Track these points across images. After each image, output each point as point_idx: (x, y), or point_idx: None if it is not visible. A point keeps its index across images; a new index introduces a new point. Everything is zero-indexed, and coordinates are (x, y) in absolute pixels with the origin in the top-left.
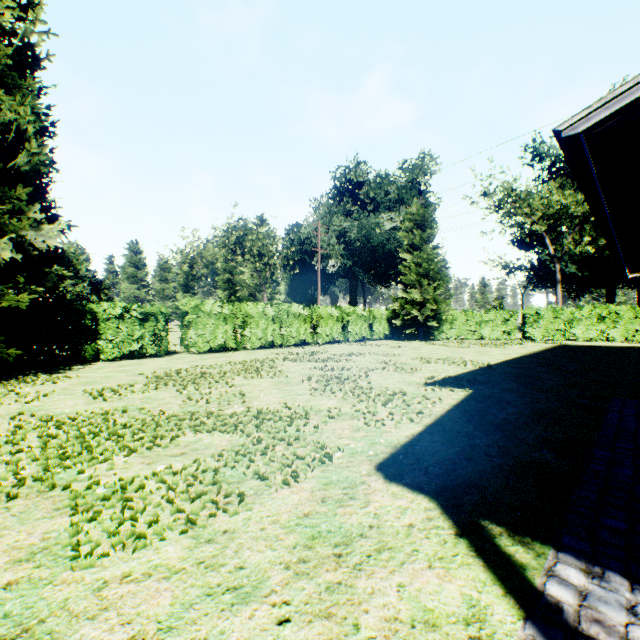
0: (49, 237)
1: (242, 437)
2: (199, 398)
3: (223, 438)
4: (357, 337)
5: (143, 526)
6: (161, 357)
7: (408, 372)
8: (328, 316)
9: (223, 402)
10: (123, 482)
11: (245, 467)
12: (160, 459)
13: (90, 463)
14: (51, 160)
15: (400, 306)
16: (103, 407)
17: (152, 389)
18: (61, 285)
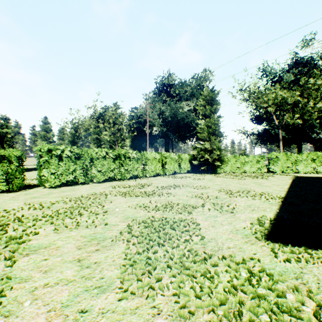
0: None
1: None
2: None
3: None
4: (171, 172)
5: None
6: (15, 192)
7: (229, 212)
8: (153, 158)
9: None
10: None
11: None
12: None
13: None
14: None
15: (197, 152)
16: None
17: None
18: None
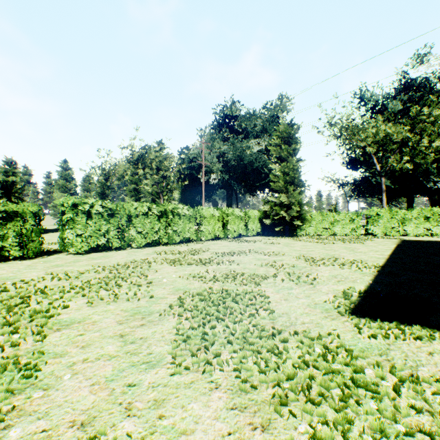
0: None
1: None
2: None
3: None
4: (235, 234)
5: None
6: (31, 259)
7: (308, 283)
8: (210, 216)
9: None
10: None
11: None
12: None
13: None
14: None
15: (270, 208)
16: None
17: None
18: None
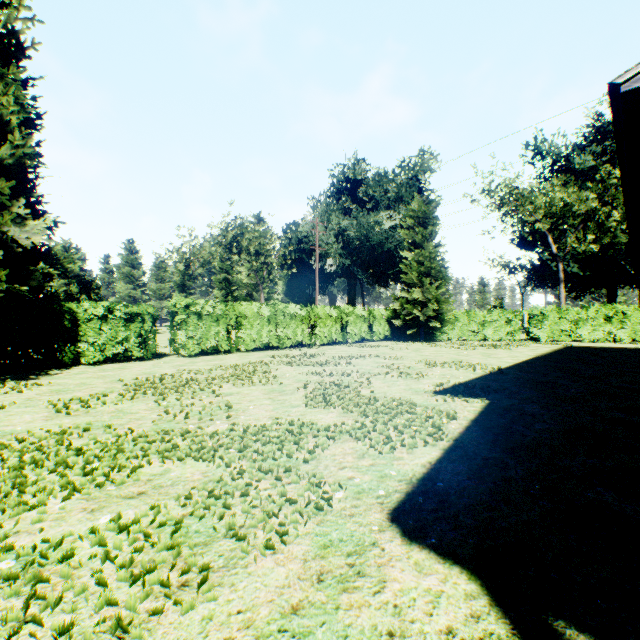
0: (34, 233)
1: (220, 467)
2: (178, 411)
3: (196, 469)
4: (356, 338)
5: (48, 635)
6: (148, 360)
7: (414, 378)
8: (326, 316)
9: (205, 416)
10: (42, 549)
11: (217, 517)
12: (109, 503)
13: (13, 512)
14: (37, 153)
15: (401, 306)
16: (62, 424)
17: (127, 399)
18: (47, 284)
